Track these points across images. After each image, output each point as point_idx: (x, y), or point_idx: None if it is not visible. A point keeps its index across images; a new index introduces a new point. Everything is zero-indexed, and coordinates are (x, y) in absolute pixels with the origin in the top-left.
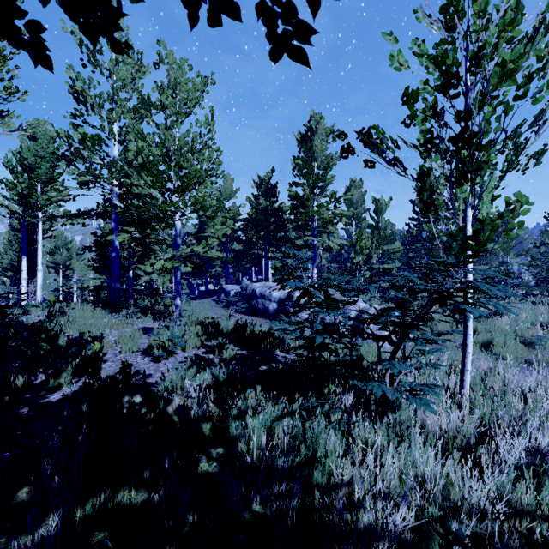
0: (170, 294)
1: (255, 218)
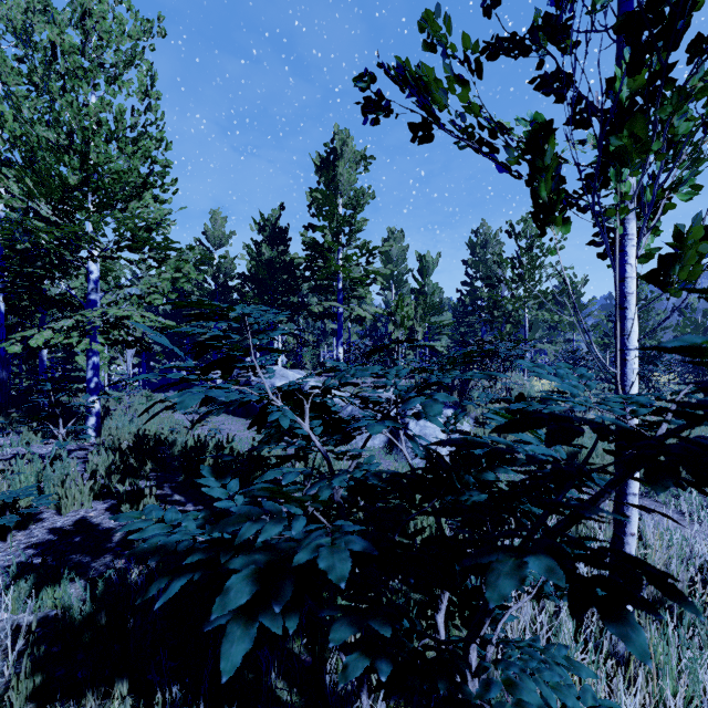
0: (135, 383)
1: (255, 273)
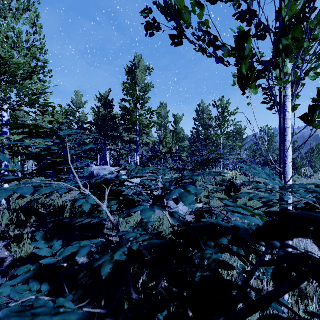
0: None
1: (97, 121)
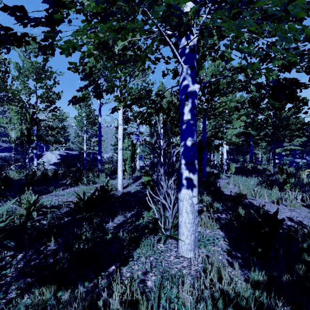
0: None
1: None
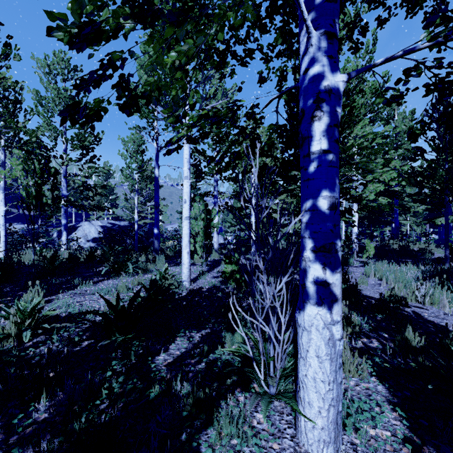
0: None
1: None
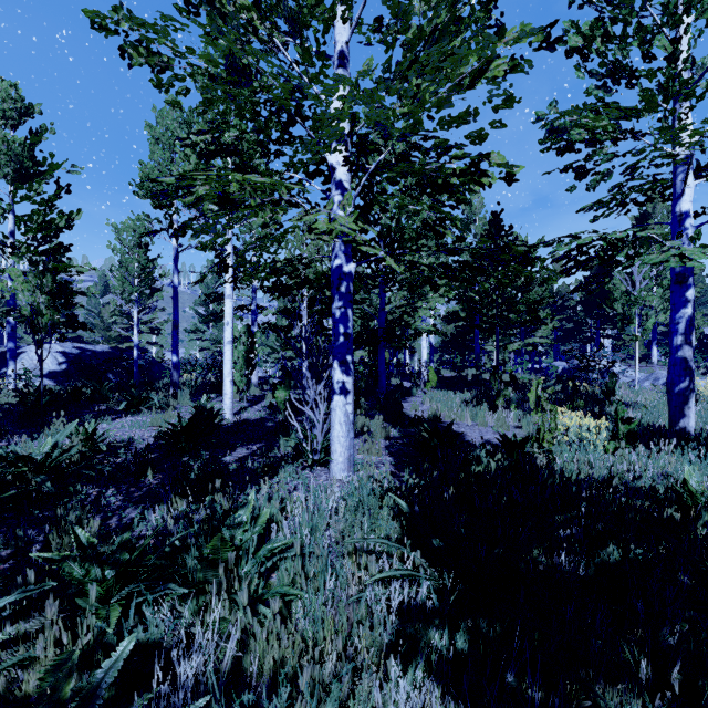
0: None
1: (584, 299)
